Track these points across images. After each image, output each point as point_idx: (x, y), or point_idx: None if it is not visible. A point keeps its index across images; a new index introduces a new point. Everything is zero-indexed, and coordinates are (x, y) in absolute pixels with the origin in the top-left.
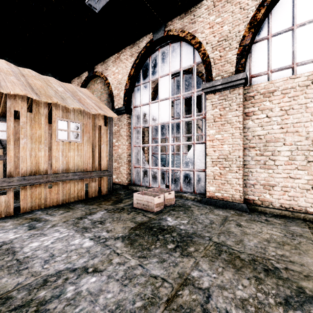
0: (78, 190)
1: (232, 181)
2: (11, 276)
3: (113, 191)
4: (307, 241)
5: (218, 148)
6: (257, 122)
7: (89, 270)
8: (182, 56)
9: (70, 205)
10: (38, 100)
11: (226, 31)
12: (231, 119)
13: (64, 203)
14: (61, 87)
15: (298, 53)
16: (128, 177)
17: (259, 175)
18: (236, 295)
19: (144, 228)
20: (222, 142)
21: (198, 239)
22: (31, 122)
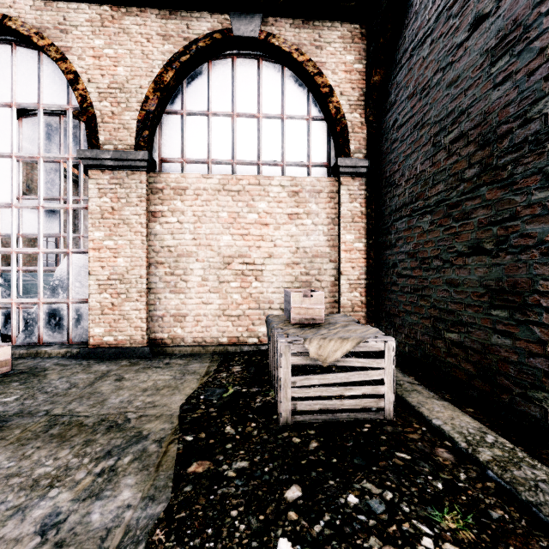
0: None
1: (130, 314)
2: None
3: None
4: (194, 378)
5: (110, 263)
6: (166, 227)
7: None
8: (44, 82)
9: None
10: None
11: (121, 76)
12: (130, 218)
13: None
14: None
15: (213, 147)
16: None
17: (170, 302)
18: (33, 475)
19: None
20: (115, 252)
21: (21, 420)
22: None
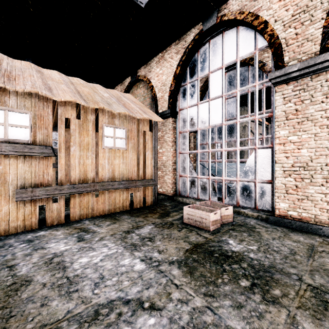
0: (123, 200)
1: (314, 196)
2: (61, 299)
3: (157, 202)
4: None
5: (293, 154)
6: None
7: (145, 305)
8: (239, 44)
9: (115, 215)
10: (86, 107)
11: None
12: (314, 115)
13: (110, 213)
14: (107, 93)
15: None
16: (173, 187)
17: None
18: None
19: (202, 251)
20: (299, 145)
21: (282, 276)
22: (79, 129)
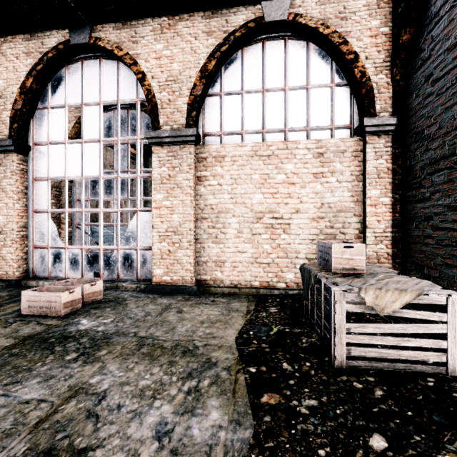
0: None
1: (182, 259)
2: None
3: None
4: (239, 315)
5: (167, 219)
6: (209, 189)
7: None
8: (121, 83)
9: None
10: None
11: (176, 70)
12: (182, 183)
13: None
14: None
15: (246, 120)
16: (22, 265)
17: (212, 250)
18: (139, 386)
19: (32, 342)
20: (171, 210)
21: (119, 338)
22: None
